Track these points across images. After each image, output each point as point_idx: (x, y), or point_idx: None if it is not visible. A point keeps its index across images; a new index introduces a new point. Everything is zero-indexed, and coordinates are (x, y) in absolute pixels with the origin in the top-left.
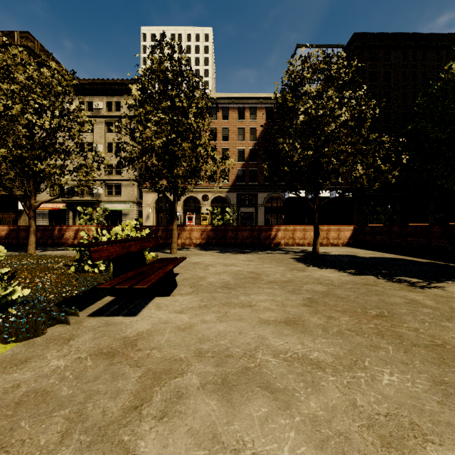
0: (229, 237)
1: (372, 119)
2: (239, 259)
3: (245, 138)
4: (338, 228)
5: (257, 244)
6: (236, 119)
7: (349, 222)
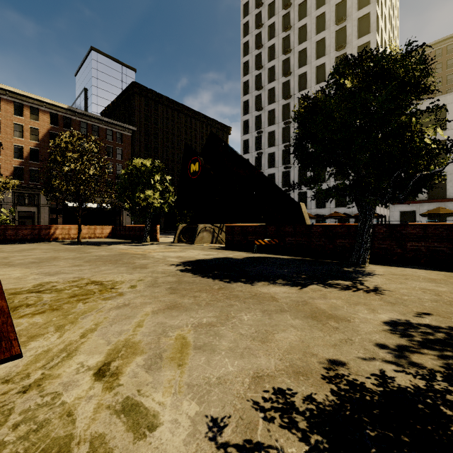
0: (10, 234)
1: (147, 149)
2: (23, 246)
3: (24, 136)
4: (102, 227)
5: (37, 239)
6: (11, 113)
7: (110, 223)
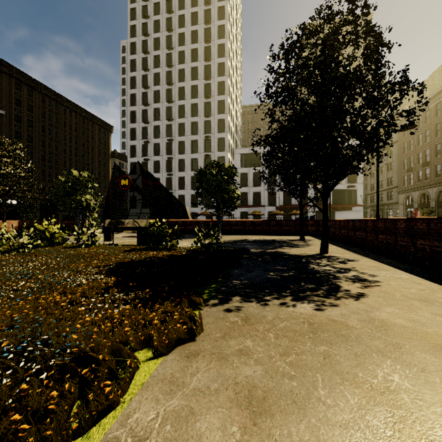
0: None
1: (18, 136)
2: None
3: None
4: (8, 222)
5: None
6: None
7: (15, 218)
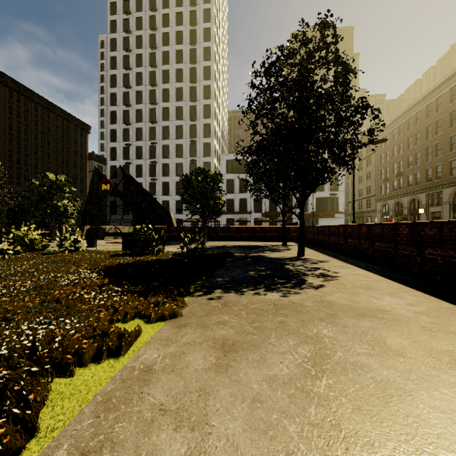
0: None
1: None
2: None
3: None
4: None
5: None
6: None
7: None
